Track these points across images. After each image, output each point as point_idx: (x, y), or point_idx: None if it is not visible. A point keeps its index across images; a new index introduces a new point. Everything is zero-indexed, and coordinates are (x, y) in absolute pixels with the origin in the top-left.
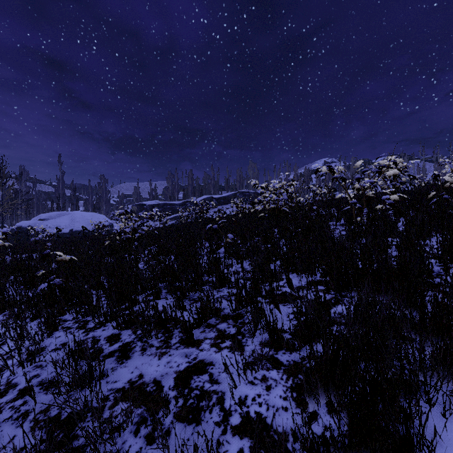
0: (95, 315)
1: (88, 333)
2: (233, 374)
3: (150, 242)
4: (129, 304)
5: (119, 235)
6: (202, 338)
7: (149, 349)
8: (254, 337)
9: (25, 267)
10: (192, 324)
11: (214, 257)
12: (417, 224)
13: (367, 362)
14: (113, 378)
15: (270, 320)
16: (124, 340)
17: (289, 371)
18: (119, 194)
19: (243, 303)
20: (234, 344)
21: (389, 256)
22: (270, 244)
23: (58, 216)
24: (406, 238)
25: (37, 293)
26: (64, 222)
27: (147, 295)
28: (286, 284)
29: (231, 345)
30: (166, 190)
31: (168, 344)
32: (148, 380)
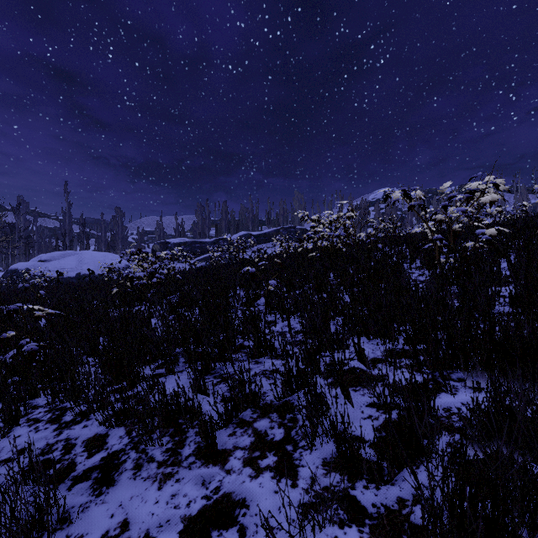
0: (73, 403)
1: (60, 432)
2: (281, 532)
3: (170, 290)
4: (129, 383)
5: (131, 281)
6: (231, 447)
7: (147, 466)
8: (313, 450)
9: (5, 322)
10: (215, 422)
11: (252, 312)
12: (535, 268)
13: (531, 528)
14: (79, 527)
15: (336, 419)
16: (111, 448)
17: (380, 532)
18: (138, 230)
19: (292, 385)
20: (281, 462)
21: (499, 313)
22: (324, 293)
23: (63, 256)
24: (526, 287)
25: (6, 363)
26: (69, 264)
27: (155, 369)
28: (354, 355)
29: (275, 463)
30: (195, 226)
31: (177, 457)
32: (135, 535)
